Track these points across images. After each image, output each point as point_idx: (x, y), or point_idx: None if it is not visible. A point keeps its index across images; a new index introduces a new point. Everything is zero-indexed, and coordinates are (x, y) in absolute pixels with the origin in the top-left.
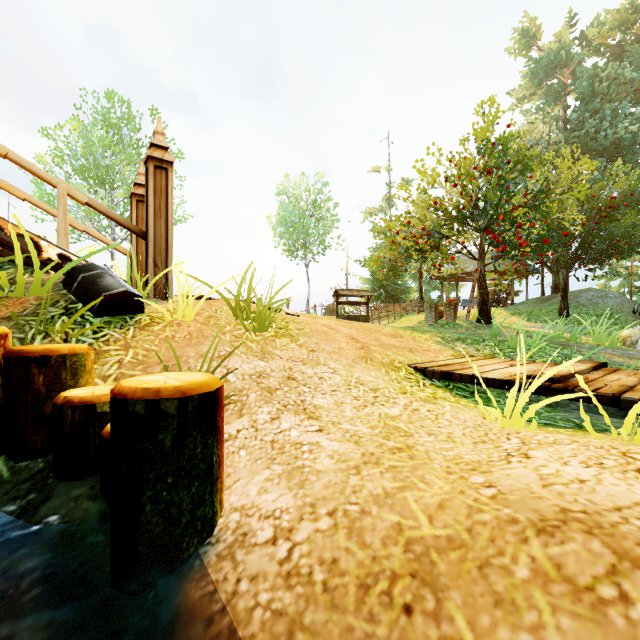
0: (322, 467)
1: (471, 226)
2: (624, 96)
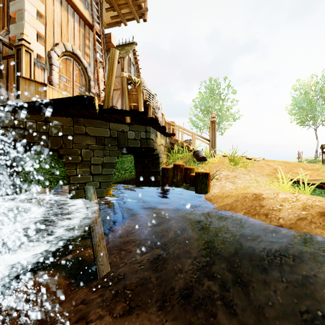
0: (226, 189)
1: None
2: None
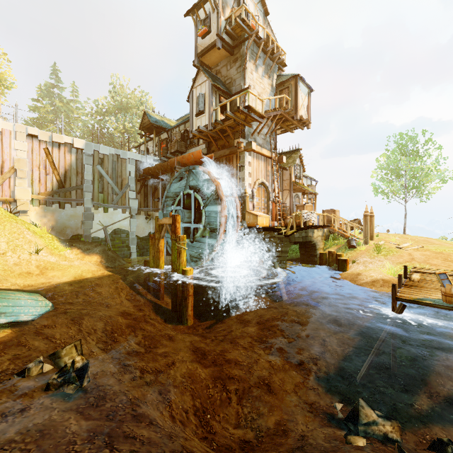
0: (357, 270)
1: None
2: None
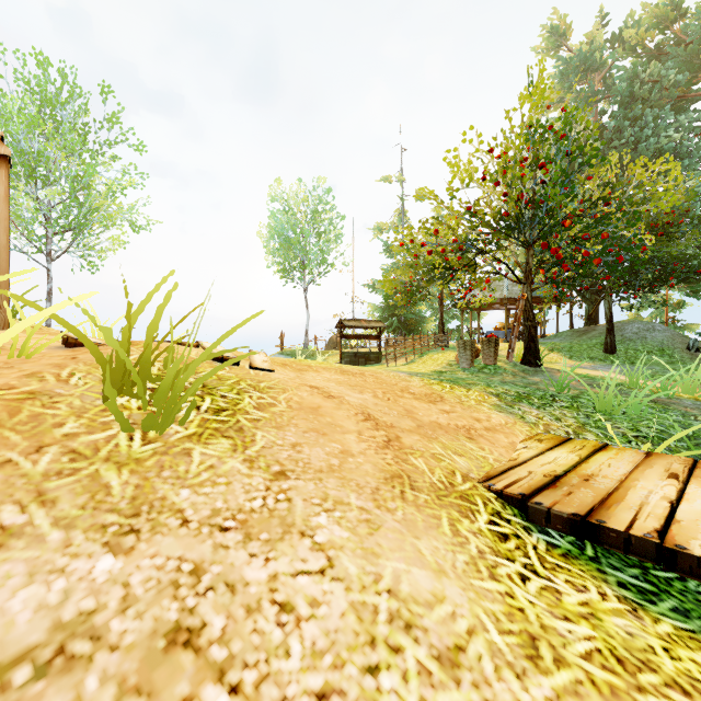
0: None
1: (516, 239)
2: (667, 101)
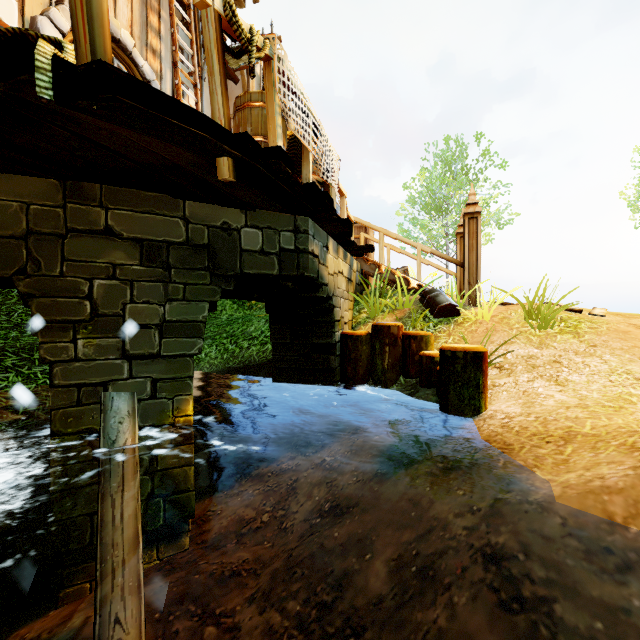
0: (546, 404)
1: None
2: None
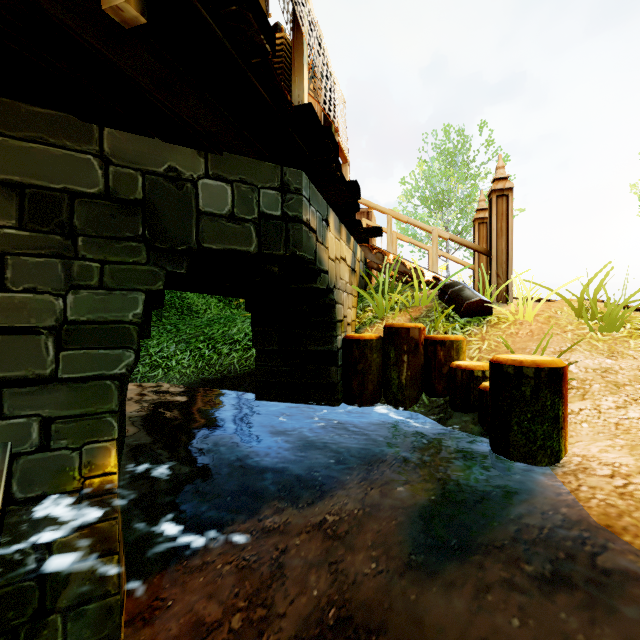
0: None
1: None
2: None
